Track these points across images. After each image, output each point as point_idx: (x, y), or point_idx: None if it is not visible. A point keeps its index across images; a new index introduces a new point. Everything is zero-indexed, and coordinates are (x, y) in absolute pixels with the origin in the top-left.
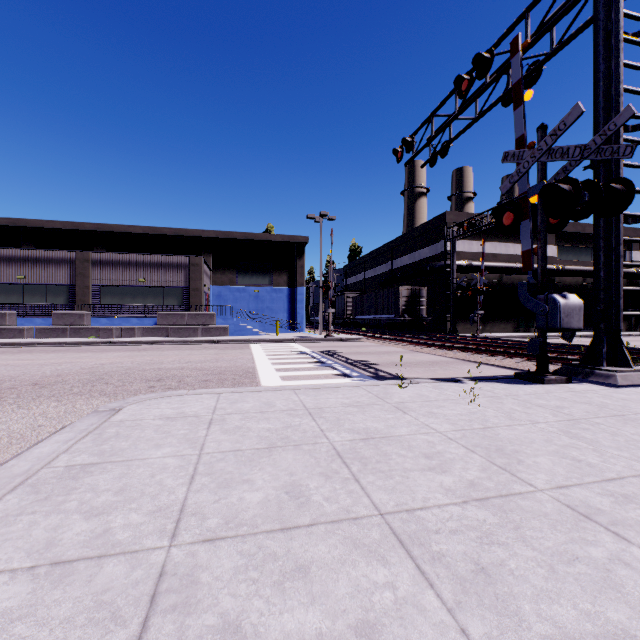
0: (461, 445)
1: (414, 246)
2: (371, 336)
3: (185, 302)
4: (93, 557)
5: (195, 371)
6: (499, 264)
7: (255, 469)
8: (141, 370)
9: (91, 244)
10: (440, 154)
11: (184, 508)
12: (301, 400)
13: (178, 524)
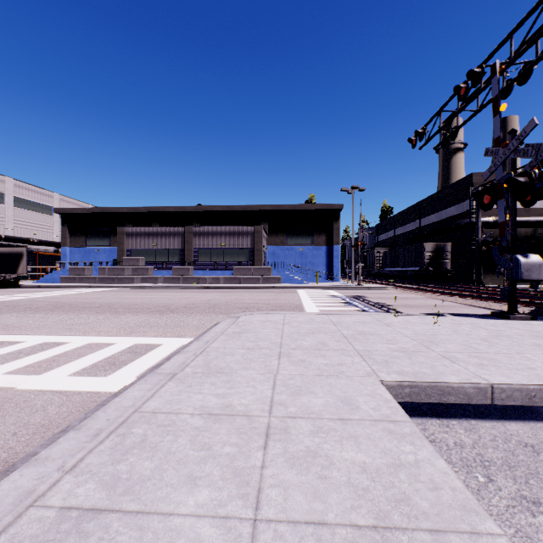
0: (410, 338)
1: (441, 205)
2: (395, 285)
3: (251, 259)
4: (258, 348)
5: (265, 305)
6: (531, 218)
7: (306, 337)
8: (234, 303)
9: (190, 220)
10: (450, 137)
11: (281, 343)
12: (330, 319)
13: (281, 346)
